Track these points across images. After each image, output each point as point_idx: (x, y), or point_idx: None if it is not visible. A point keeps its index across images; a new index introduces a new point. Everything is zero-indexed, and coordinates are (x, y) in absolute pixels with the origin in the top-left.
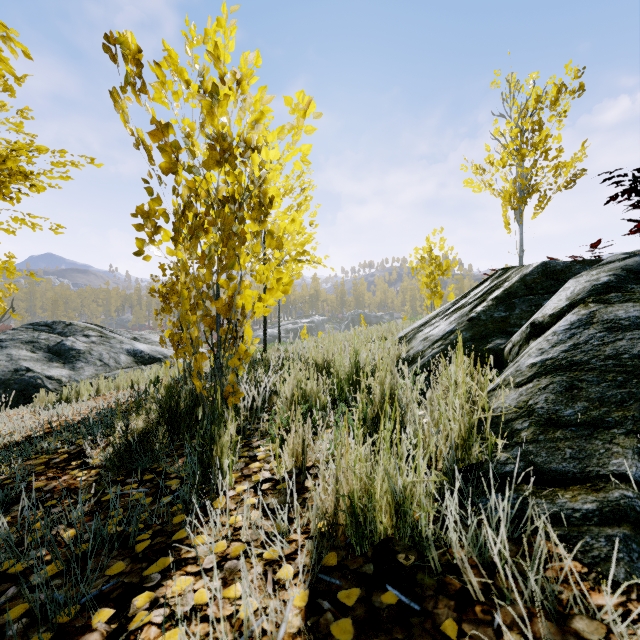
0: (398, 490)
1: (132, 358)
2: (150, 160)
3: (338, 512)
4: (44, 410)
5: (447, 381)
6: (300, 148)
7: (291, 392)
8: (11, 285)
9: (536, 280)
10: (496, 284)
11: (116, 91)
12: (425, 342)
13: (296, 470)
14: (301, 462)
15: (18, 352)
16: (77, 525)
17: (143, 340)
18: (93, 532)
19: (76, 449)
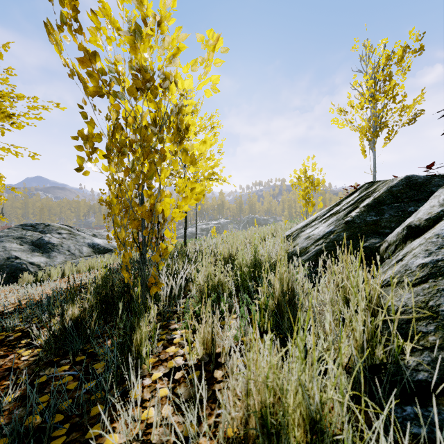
0: (314, 408)
1: (91, 249)
2: (85, 90)
3: (249, 425)
4: (24, 288)
5: (337, 276)
6: (210, 78)
7: (203, 282)
8: (1, 197)
9: (401, 191)
10: (365, 194)
11: (50, 24)
12: (308, 240)
13: (206, 357)
14: (211, 349)
15: (10, 245)
16: (5, 412)
17: (100, 236)
18: (10, 429)
19: (29, 327)
